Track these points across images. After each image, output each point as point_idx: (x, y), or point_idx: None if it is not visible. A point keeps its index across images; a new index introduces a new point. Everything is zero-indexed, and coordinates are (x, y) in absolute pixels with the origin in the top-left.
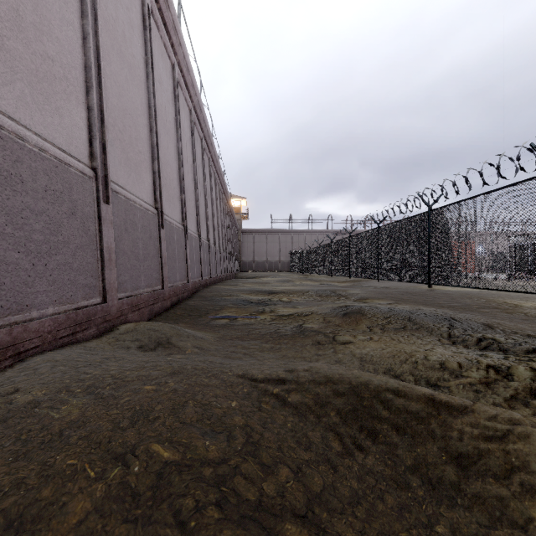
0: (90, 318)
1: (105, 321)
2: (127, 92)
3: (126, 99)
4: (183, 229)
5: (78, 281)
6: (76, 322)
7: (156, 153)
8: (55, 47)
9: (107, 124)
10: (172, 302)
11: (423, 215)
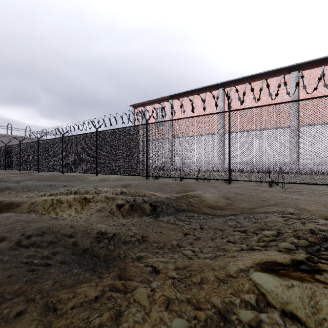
0: None
1: None
2: None
3: None
4: None
5: None
6: None
7: None
8: None
9: None
10: None
11: (60, 138)
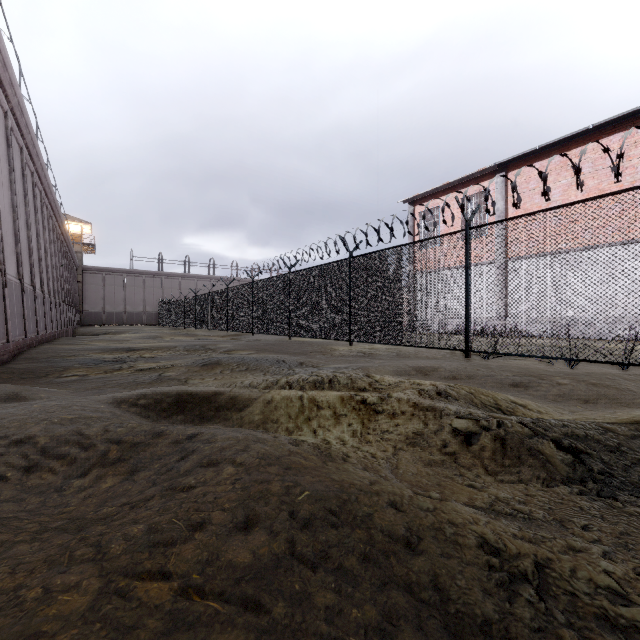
0: None
1: None
2: None
3: None
4: (0, 274)
5: None
6: None
7: None
8: None
9: None
10: None
11: (286, 276)
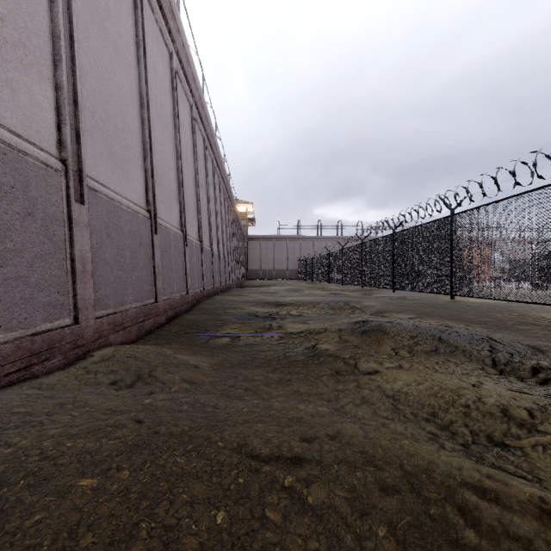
0: (54, 345)
1: (77, 346)
2: (112, 75)
3: (111, 83)
4: (182, 235)
5: (36, 299)
6: (32, 351)
7: (148, 149)
8: (7, 3)
9: (84, 109)
10: (168, 317)
11: (444, 220)
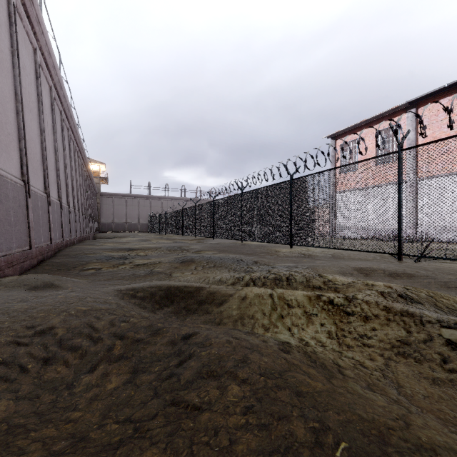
0: None
1: None
2: None
3: None
4: (46, 197)
5: None
6: None
7: (23, 133)
8: None
9: None
10: (39, 260)
11: (238, 195)
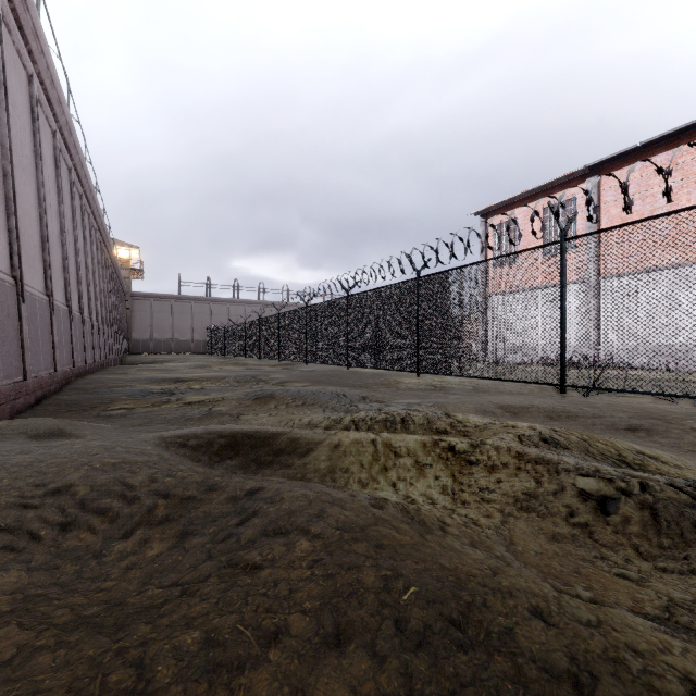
0: None
1: None
2: None
3: None
4: (48, 301)
5: None
6: None
7: (13, 206)
8: None
9: None
10: (37, 398)
11: (343, 299)
